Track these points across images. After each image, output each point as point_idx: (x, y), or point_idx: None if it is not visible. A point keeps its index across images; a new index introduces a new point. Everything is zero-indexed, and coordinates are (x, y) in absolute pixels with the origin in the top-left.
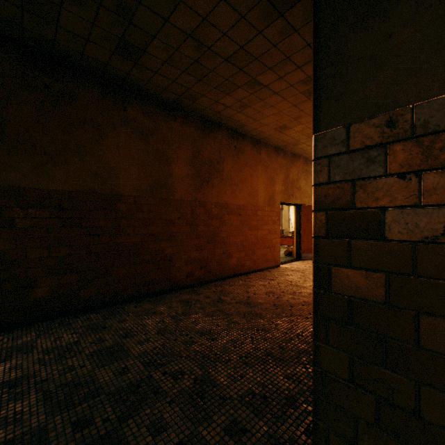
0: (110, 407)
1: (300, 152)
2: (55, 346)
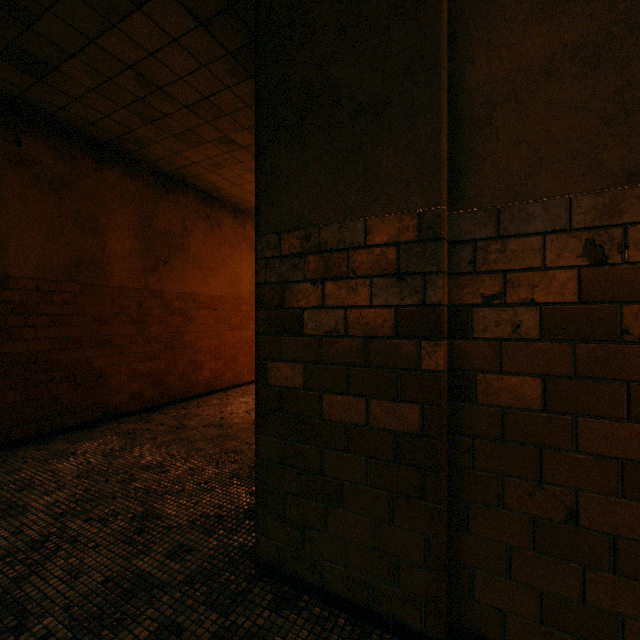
0: None
1: None
2: None
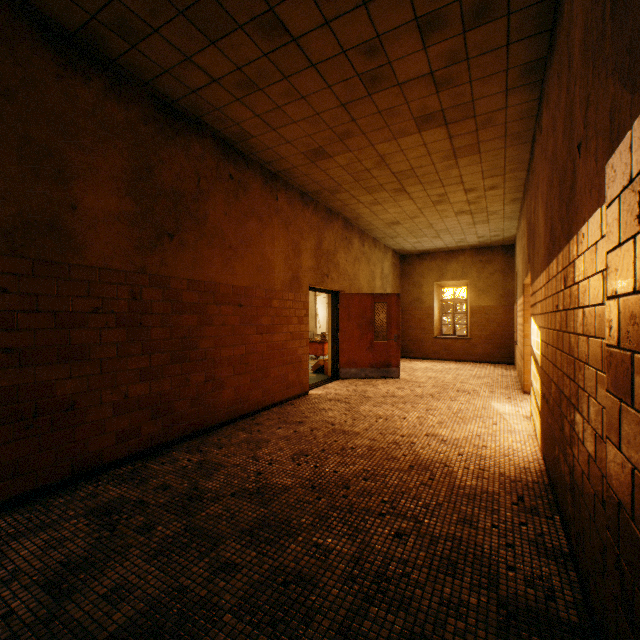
0: None
1: (340, 208)
2: None
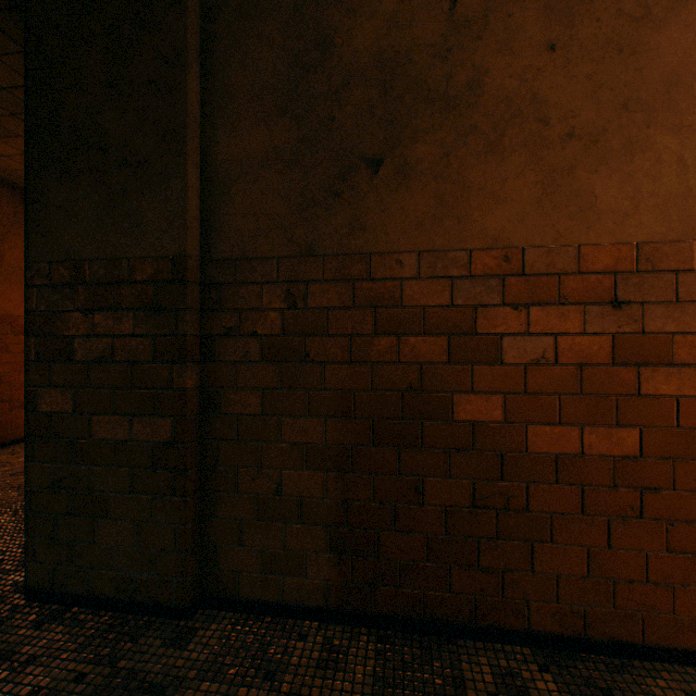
0: None
1: None
2: None
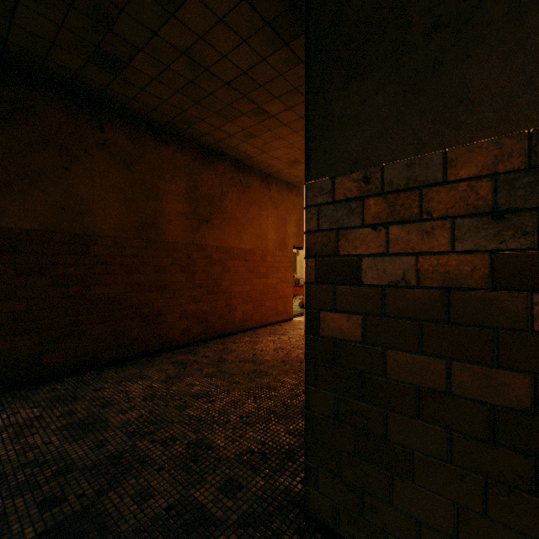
0: (87, 482)
1: None
2: (9, 424)
